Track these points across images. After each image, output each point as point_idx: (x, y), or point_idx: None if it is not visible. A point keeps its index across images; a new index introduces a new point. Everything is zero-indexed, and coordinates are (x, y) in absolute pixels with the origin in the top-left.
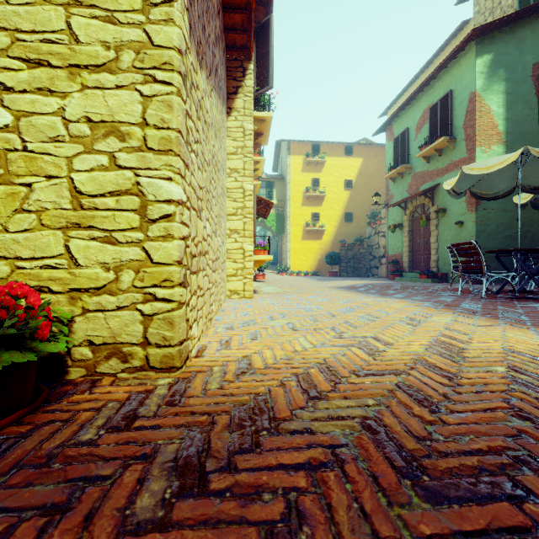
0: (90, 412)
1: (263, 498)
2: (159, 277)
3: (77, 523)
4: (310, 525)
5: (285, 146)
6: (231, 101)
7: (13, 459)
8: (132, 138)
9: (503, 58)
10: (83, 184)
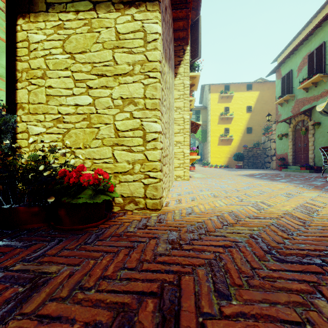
0: (128, 223)
1: (205, 253)
2: (151, 167)
3: (139, 251)
4: (224, 261)
5: (207, 88)
6: (176, 69)
7: (108, 234)
8: (139, 104)
9: None
10: (119, 126)
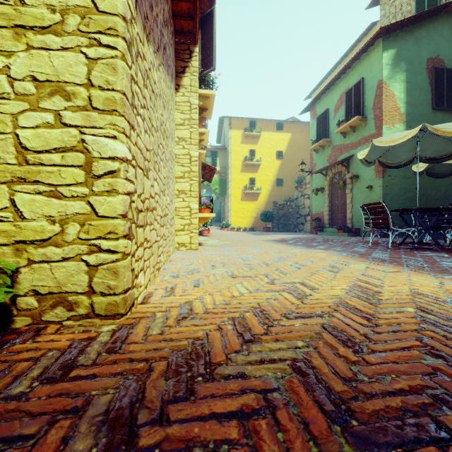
0: (28, 362)
1: None
2: (104, 230)
3: None
4: None
5: (226, 122)
6: (179, 79)
7: None
8: (77, 98)
9: (404, 53)
10: (29, 140)
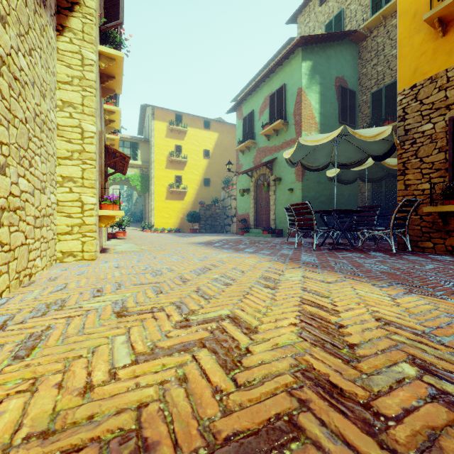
0: None
1: None
2: None
3: None
4: None
5: (149, 111)
6: (63, 17)
7: None
8: None
9: (318, 67)
10: None
